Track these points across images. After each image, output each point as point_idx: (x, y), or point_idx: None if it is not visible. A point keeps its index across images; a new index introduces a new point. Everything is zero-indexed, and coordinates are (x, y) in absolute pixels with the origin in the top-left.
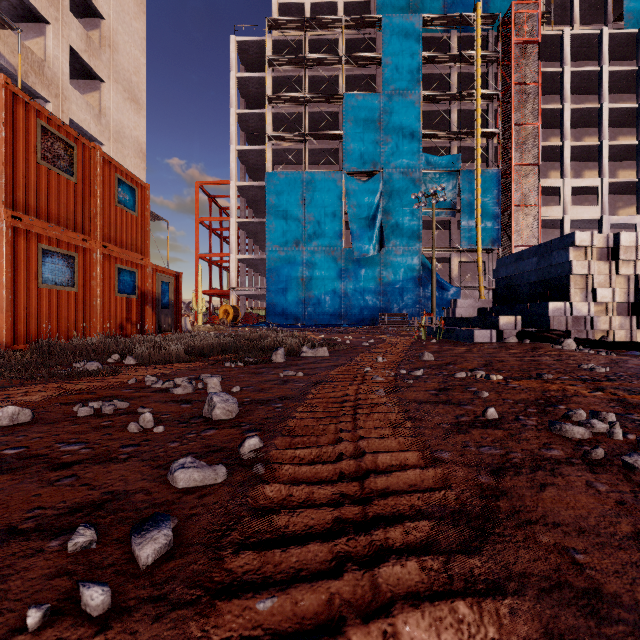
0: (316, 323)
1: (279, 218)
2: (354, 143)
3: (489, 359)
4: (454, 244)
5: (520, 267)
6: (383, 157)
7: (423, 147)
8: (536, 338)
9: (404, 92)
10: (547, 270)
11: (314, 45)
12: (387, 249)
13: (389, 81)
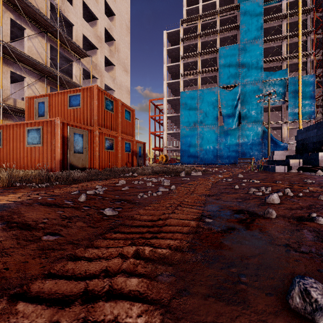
0: (204, 163)
1: (186, 113)
2: (224, 72)
3: (268, 177)
4: (284, 119)
5: (308, 134)
6: (240, 77)
7: (264, 68)
8: (307, 170)
9: (252, 41)
10: (321, 136)
11: (203, 26)
12: (243, 124)
13: (244, 36)
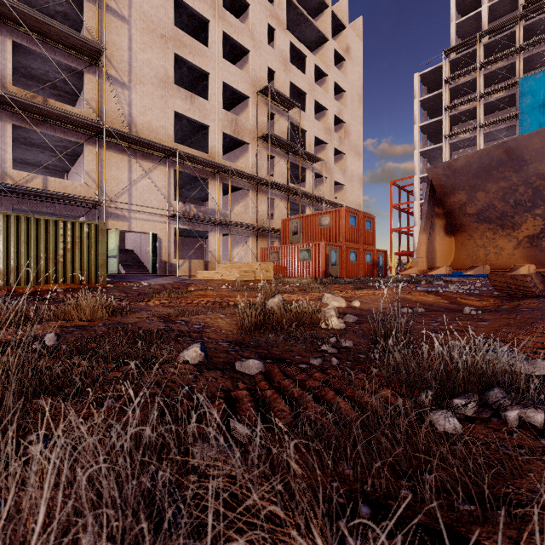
0: None
1: None
2: (531, 118)
3: None
4: None
5: None
6: None
7: None
8: None
9: None
10: None
11: (489, 46)
12: None
13: None
